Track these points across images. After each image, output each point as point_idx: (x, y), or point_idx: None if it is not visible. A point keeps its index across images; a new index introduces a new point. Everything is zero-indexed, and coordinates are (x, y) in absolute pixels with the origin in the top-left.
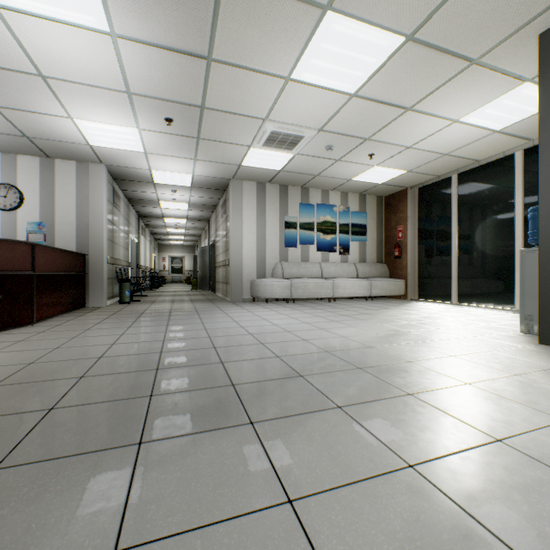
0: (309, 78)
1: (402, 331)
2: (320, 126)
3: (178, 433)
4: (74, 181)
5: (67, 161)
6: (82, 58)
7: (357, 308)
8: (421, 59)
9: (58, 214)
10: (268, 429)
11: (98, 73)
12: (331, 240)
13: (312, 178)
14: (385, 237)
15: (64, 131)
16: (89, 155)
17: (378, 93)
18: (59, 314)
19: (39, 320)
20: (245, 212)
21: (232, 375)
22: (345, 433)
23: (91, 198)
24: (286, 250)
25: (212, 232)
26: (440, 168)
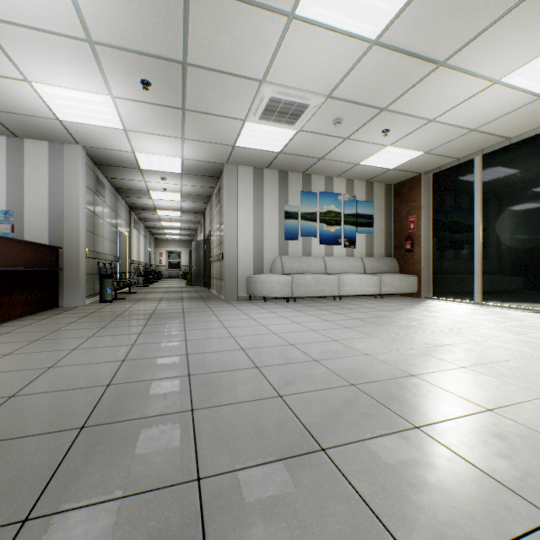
0: (319, 14)
1: (441, 344)
2: (329, 91)
3: None
4: (46, 164)
5: (38, 141)
6: None
7: (368, 308)
8: None
9: (27, 201)
10: None
11: (45, 9)
12: (335, 232)
13: (315, 162)
14: (394, 229)
15: (24, 100)
16: (62, 134)
17: (406, 38)
18: (18, 318)
19: None
20: (240, 201)
21: (202, 445)
22: None
23: (66, 184)
24: (286, 243)
25: (207, 225)
26: (462, 149)
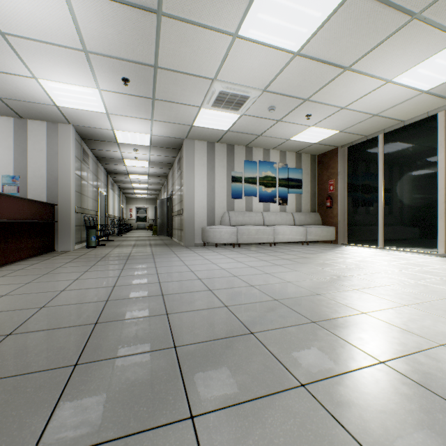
0: (256, 35)
1: (344, 275)
2: (264, 87)
3: (88, 440)
4: (44, 139)
5: (38, 121)
6: (36, 12)
7: (295, 252)
8: (364, 13)
9: (30, 168)
10: (213, 430)
11: (53, 29)
12: (271, 192)
13: (255, 138)
14: (318, 190)
15: (30, 91)
16: (57, 116)
17: (320, 51)
18: (26, 258)
19: (4, 264)
20: (197, 168)
21: (176, 331)
22: (320, 440)
23: (60, 155)
24: (233, 201)
25: (170, 186)
26: (368, 129)
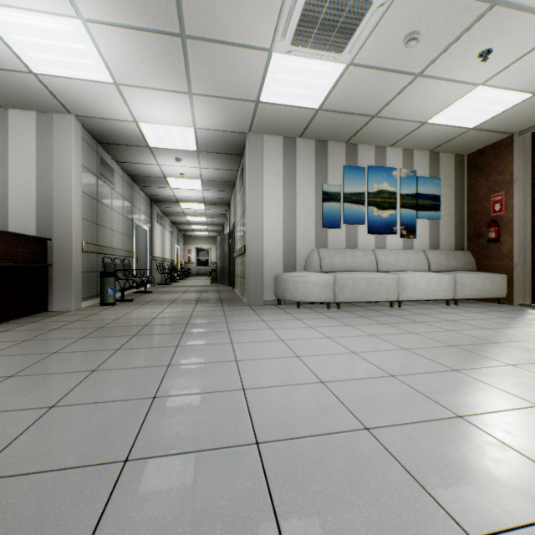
0: None
1: None
2: None
3: None
4: (33, 139)
5: (24, 111)
6: None
7: (452, 322)
8: None
9: (12, 184)
10: None
11: None
12: (389, 217)
13: (365, 123)
14: (467, 213)
15: None
16: (46, 98)
17: None
18: None
19: None
20: (267, 179)
21: None
22: None
23: (56, 162)
24: (325, 232)
25: (232, 216)
26: None
